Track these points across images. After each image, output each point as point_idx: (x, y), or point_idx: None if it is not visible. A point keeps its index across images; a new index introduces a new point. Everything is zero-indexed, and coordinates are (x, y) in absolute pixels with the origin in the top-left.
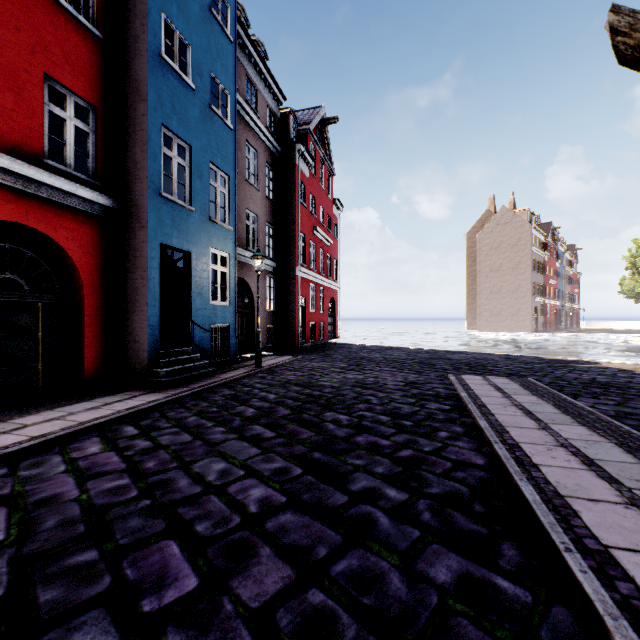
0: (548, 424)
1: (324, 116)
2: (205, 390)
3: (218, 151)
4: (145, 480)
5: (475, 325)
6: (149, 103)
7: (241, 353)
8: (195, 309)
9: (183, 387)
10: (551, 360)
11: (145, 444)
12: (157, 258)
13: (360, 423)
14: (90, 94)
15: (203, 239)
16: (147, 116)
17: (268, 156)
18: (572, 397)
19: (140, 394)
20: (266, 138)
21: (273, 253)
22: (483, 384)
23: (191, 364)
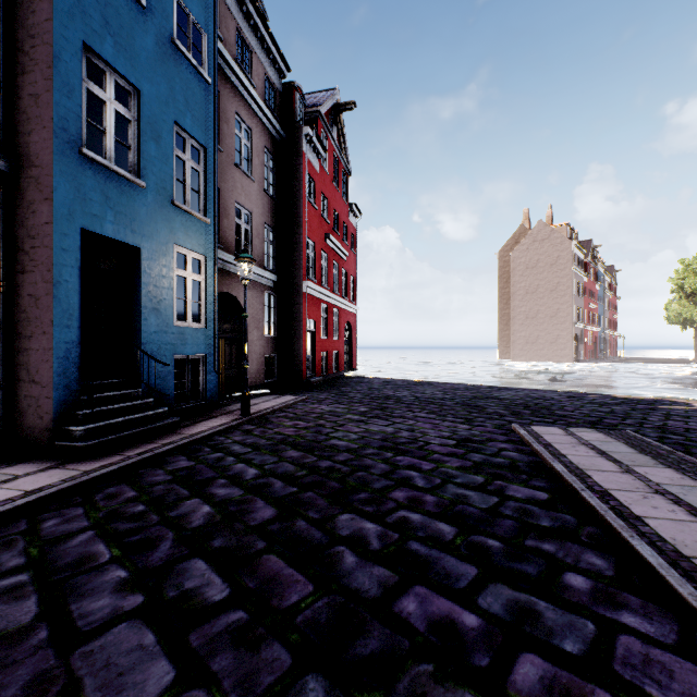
0: None
1: (338, 101)
2: (146, 460)
3: (187, 109)
4: None
5: (508, 354)
6: (57, 2)
7: (229, 392)
8: (147, 332)
9: (112, 455)
10: (627, 399)
11: None
12: (74, 251)
13: (404, 546)
14: None
15: (161, 231)
16: (53, 21)
17: (267, 139)
18: None
19: (26, 473)
20: (264, 115)
21: (274, 264)
22: (573, 443)
23: (135, 415)
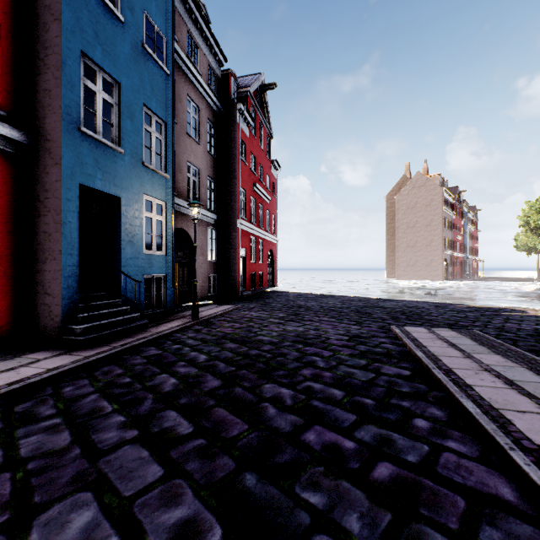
0: None
1: (263, 82)
2: (127, 349)
3: (153, 94)
4: None
5: (393, 274)
6: (63, 23)
7: (182, 302)
8: (125, 258)
9: (102, 346)
10: (479, 308)
11: None
12: (75, 200)
13: (308, 403)
14: None
15: (135, 184)
16: (61, 38)
17: (209, 113)
18: (536, 355)
19: (45, 357)
20: (207, 95)
21: (215, 206)
22: (433, 338)
23: (117, 318)
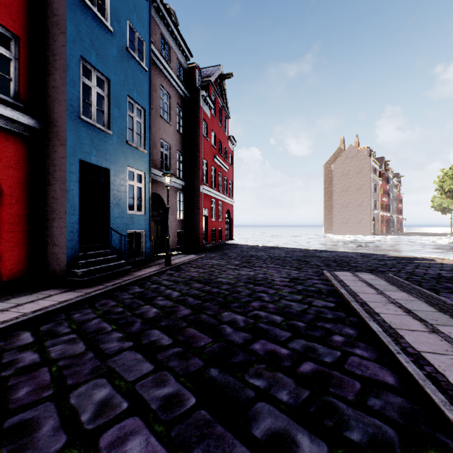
0: (434, 325)
1: (222, 72)
2: (117, 288)
3: (134, 87)
4: (1, 423)
5: (330, 230)
6: (68, 36)
7: (156, 252)
8: (113, 217)
9: (98, 285)
10: (397, 257)
11: (31, 358)
12: (76, 172)
13: (256, 325)
14: (12, 24)
15: (121, 159)
16: (66, 47)
17: (178, 99)
18: (434, 292)
19: (55, 293)
20: (177, 84)
21: (182, 175)
22: (355, 280)
23: (108, 264)
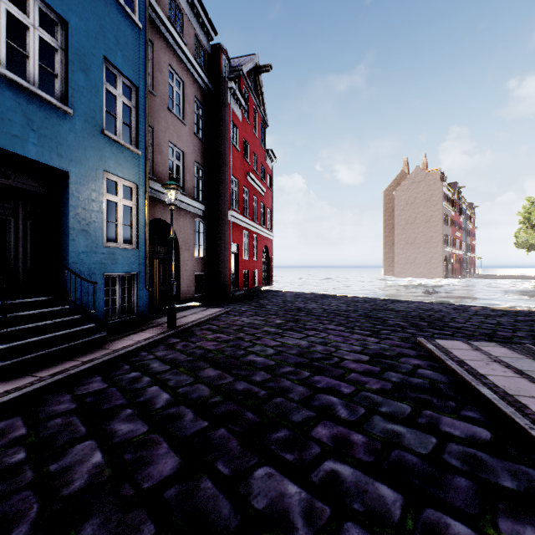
0: None
1: (258, 64)
2: (58, 382)
3: (118, 48)
4: None
5: (391, 272)
6: None
7: (163, 305)
8: (75, 252)
9: (23, 377)
10: (505, 311)
11: None
12: None
13: (339, 534)
14: None
15: (91, 157)
16: None
17: (196, 90)
18: None
19: None
20: (194, 69)
21: (203, 196)
22: (485, 360)
23: (58, 332)
